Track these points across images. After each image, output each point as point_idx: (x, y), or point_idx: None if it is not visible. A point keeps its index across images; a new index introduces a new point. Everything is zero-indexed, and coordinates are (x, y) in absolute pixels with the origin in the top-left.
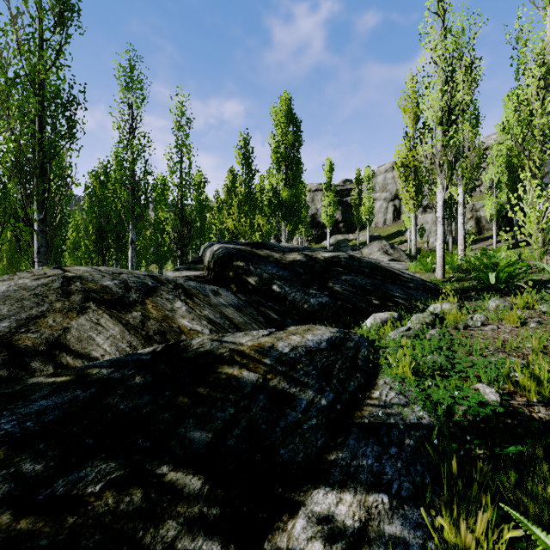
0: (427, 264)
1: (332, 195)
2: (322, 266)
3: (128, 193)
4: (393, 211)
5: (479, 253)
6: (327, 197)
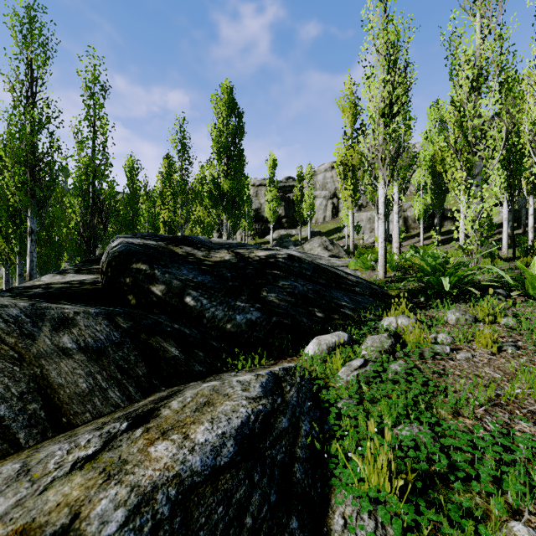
0: (367, 261)
1: (275, 190)
2: (255, 269)
3: (24, 172)
4: (332, 209)
5: (413, 251)
6: (271, 192)
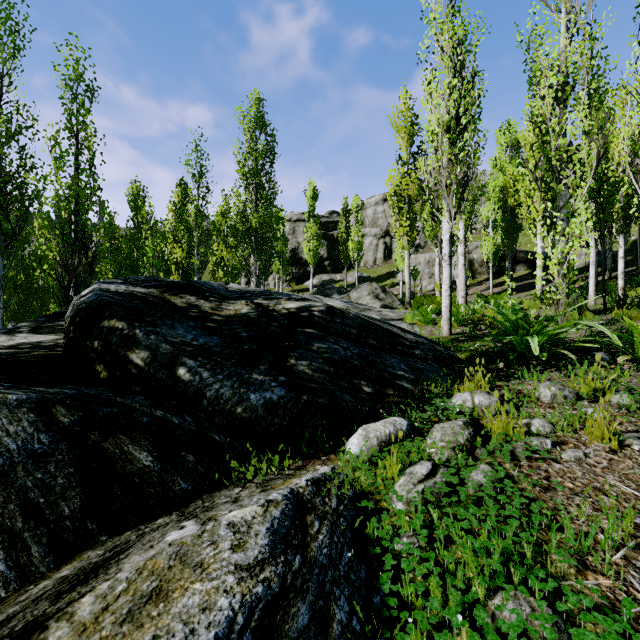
0: (427, 314)
1: (315, 227)
2: (282, 326)
3: None
4: (383, 250)
5: (483, 301)
6: (310, 228)
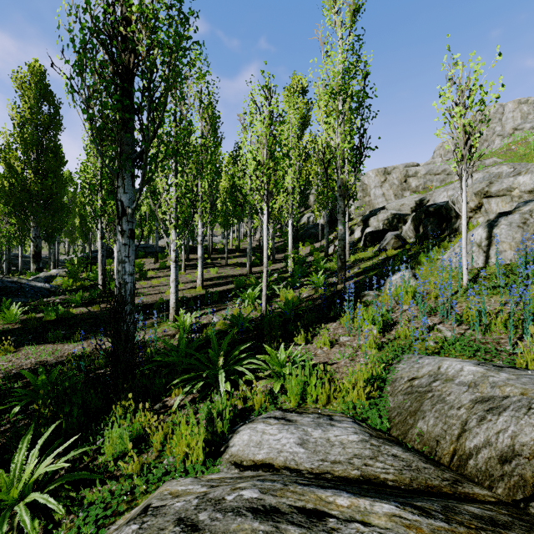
0: None
1: None
2: None
3: None
4: None
5: None
6: None
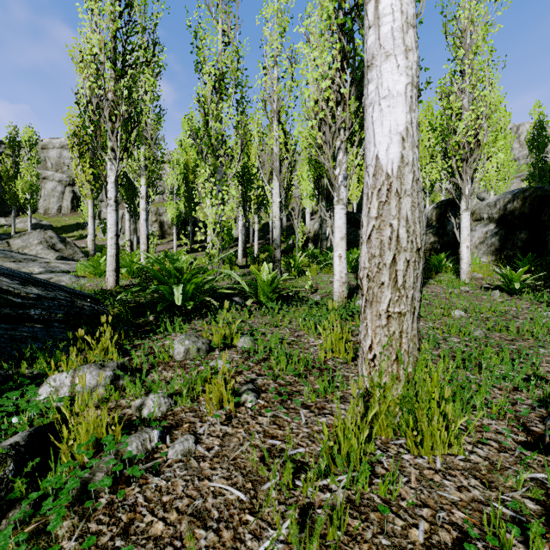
0: (100, 265)
1: None
2: None
3: None
4: (72, 199)
5: (162, 255)
6: None
